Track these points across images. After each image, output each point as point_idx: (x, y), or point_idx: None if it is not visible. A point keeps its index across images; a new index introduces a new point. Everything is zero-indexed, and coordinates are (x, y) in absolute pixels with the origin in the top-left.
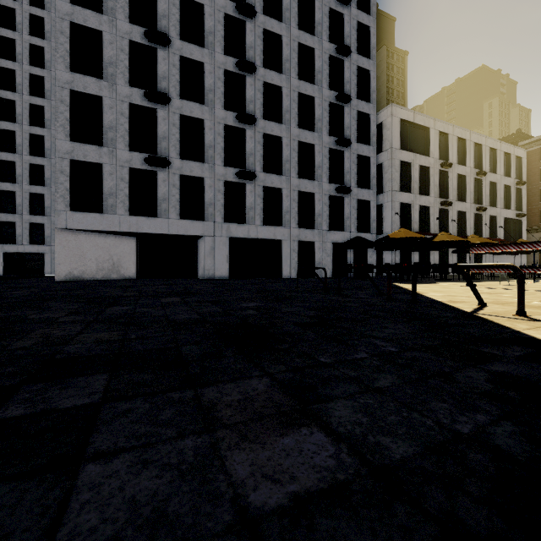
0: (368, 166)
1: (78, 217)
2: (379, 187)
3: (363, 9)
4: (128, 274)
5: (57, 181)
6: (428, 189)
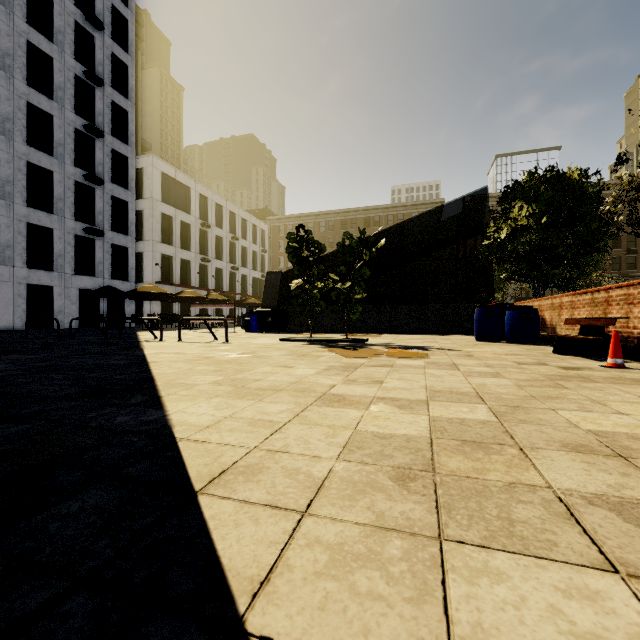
0: (126, 210)
1: None
2: (140, 233)
3: (121, 43)
4: None
5: None
6: (190, 245)
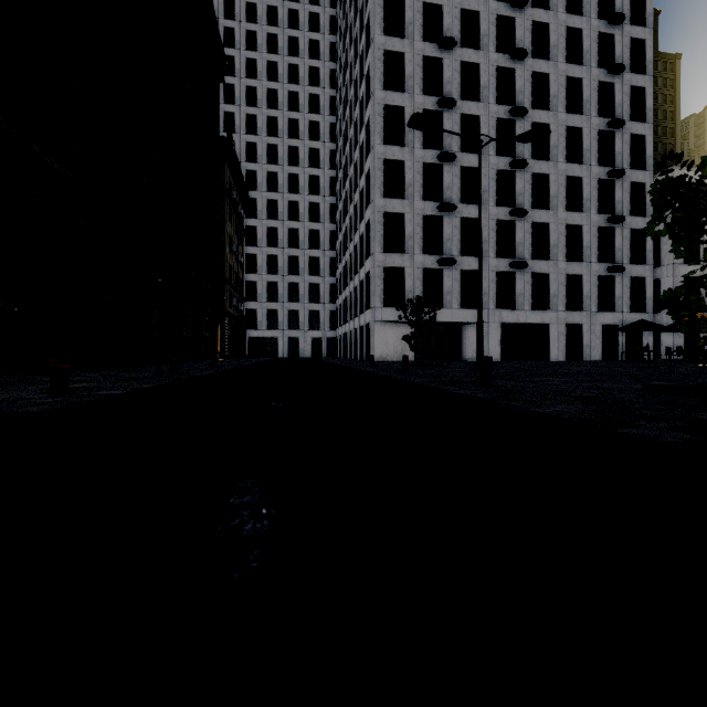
0: (642, 239)
1: (388, 311)
2: (654, 259)
3: (637, 69)
4: (410, 356)
5: (375, 284)
6: None
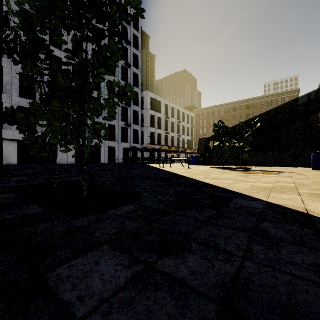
0: (138, 115)
1: None
2: (142, 124)
3: (136, 47)
4: (13, 162)
5: None
6: (161, 127)
